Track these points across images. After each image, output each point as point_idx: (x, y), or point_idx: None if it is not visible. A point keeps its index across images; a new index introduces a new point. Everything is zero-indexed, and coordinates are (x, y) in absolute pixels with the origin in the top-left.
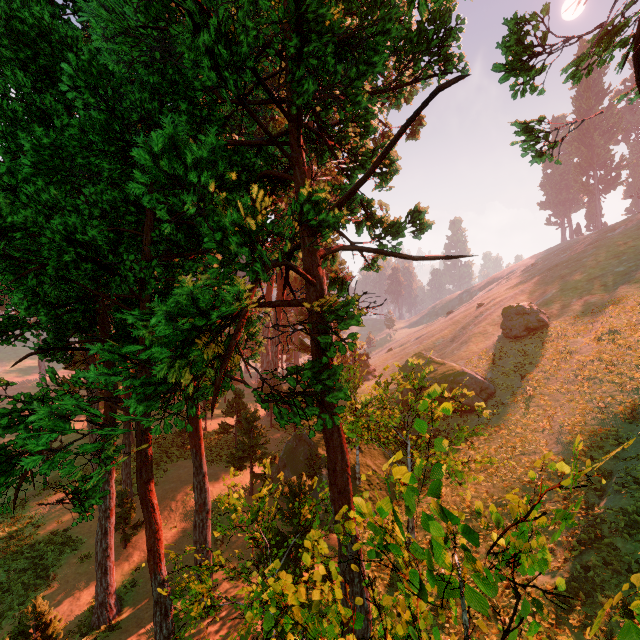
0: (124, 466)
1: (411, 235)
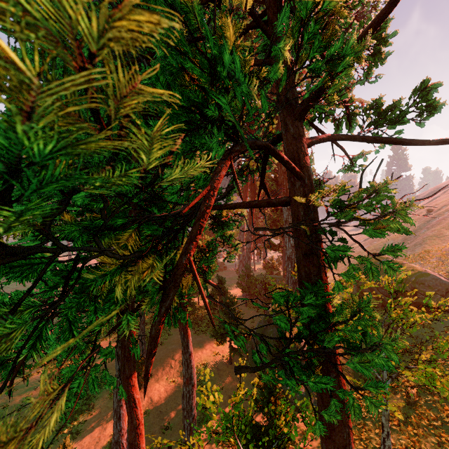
0: (140, 330)
1: (414, 121)
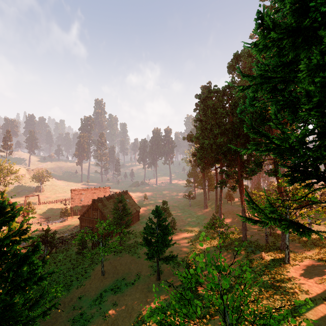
0: (215, 201)
1: None
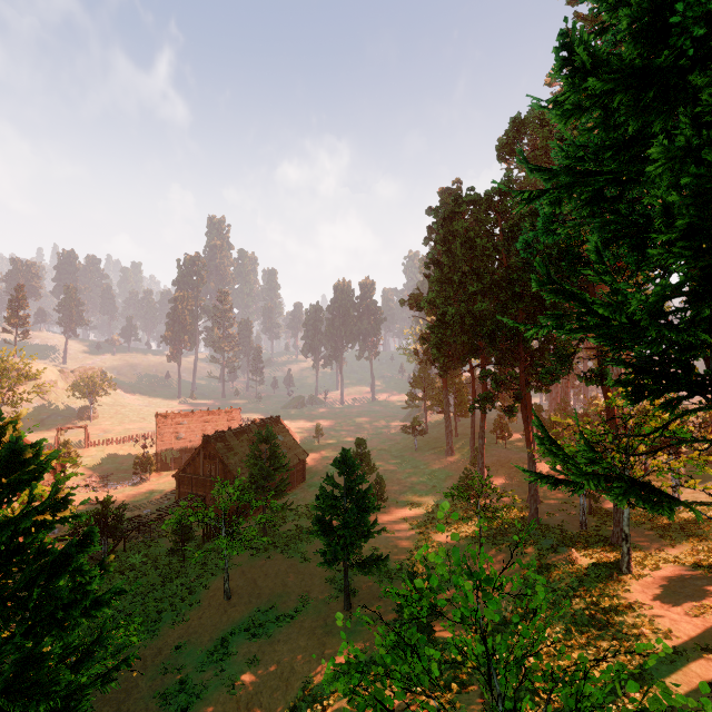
0: (471, 439)
1: None
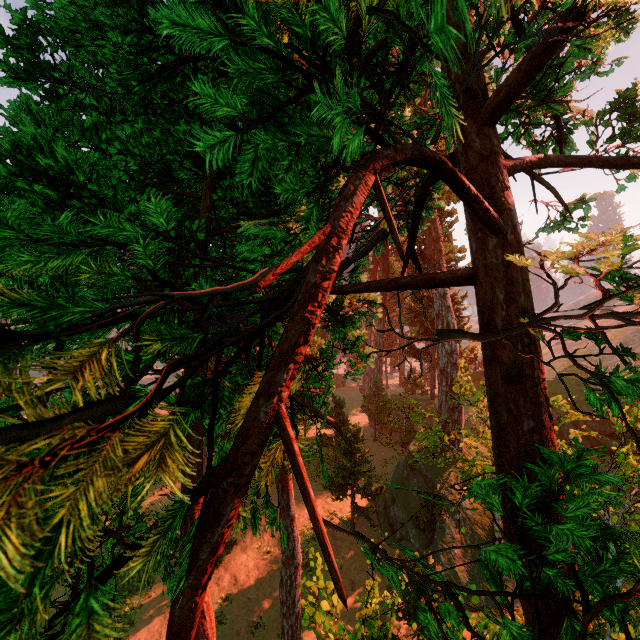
0: None
1: None
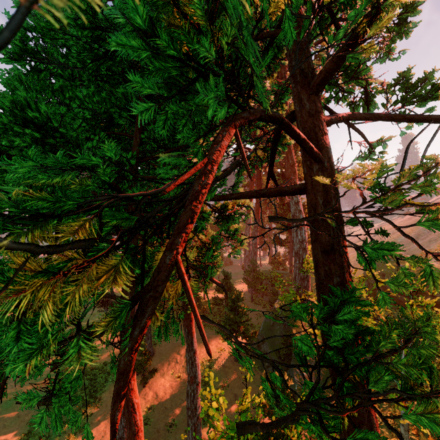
0: None
1: None
